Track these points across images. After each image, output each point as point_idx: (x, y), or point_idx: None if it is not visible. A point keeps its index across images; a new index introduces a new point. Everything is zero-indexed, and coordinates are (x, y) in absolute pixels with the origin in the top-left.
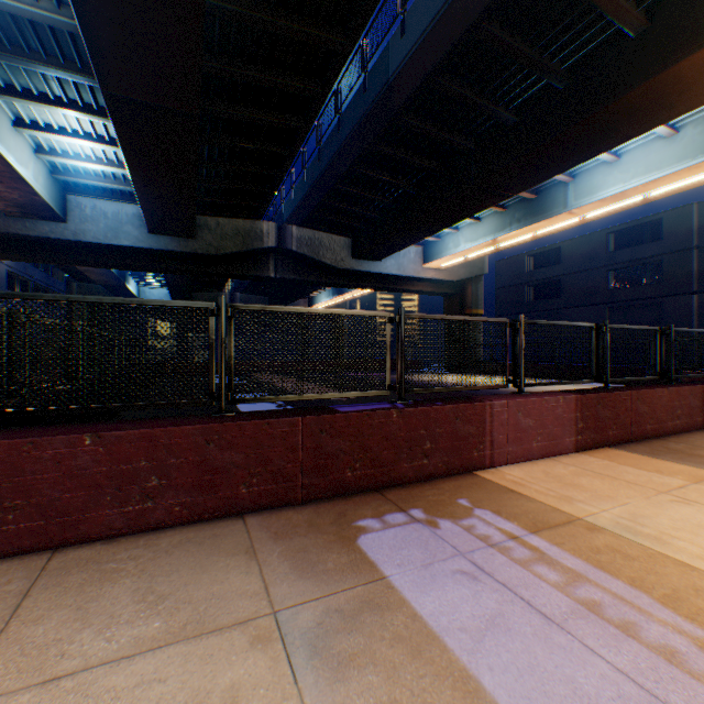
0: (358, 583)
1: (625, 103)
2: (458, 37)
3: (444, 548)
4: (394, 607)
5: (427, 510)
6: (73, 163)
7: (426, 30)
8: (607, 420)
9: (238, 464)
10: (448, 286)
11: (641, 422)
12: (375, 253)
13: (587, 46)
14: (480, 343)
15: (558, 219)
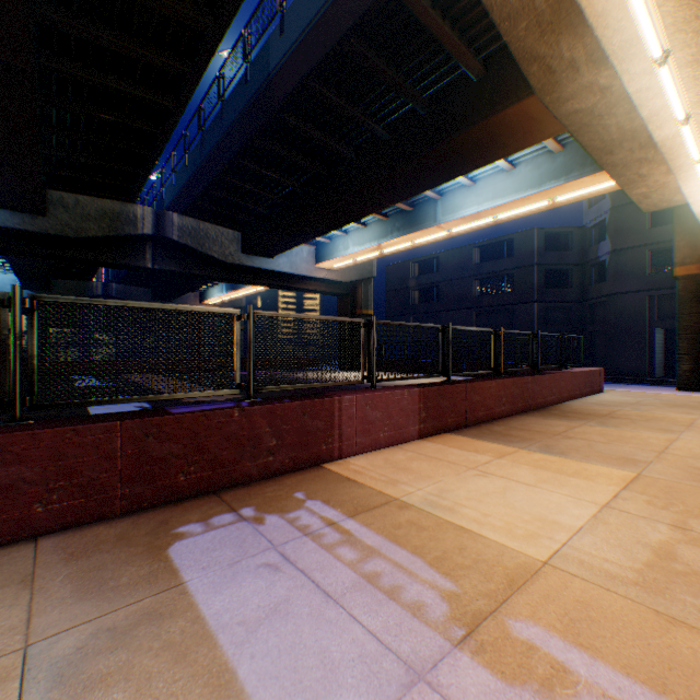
0: (148, 595)
1: (471, 137)
2: (330, 48)
3: (260, 543)
4: (178, 614)
5: (259, 508)
6: None
7: (303, 33)
8: (447, 409)
9: (31, 480)
10: (341, 287)
11: (475, 410)
12: (266, 249)
13: (442, 82)
14: None
15: (430, 231)
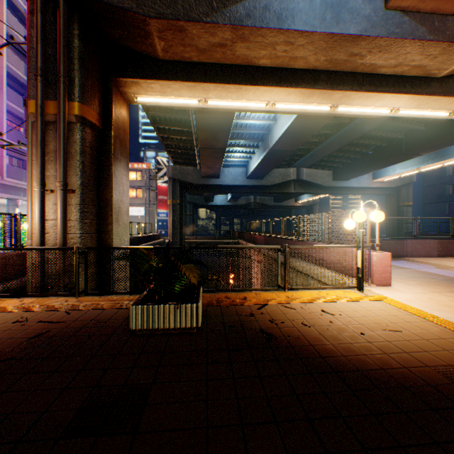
0: None
1: None
2: None
3: (392, 262)
4: None
5: None
6: (231, 159)
7: None
8: (451, 249)
9: None
10: (387, 190)
11: None
12: (345, 178)
13: None
14: (409, 222)
15: None
